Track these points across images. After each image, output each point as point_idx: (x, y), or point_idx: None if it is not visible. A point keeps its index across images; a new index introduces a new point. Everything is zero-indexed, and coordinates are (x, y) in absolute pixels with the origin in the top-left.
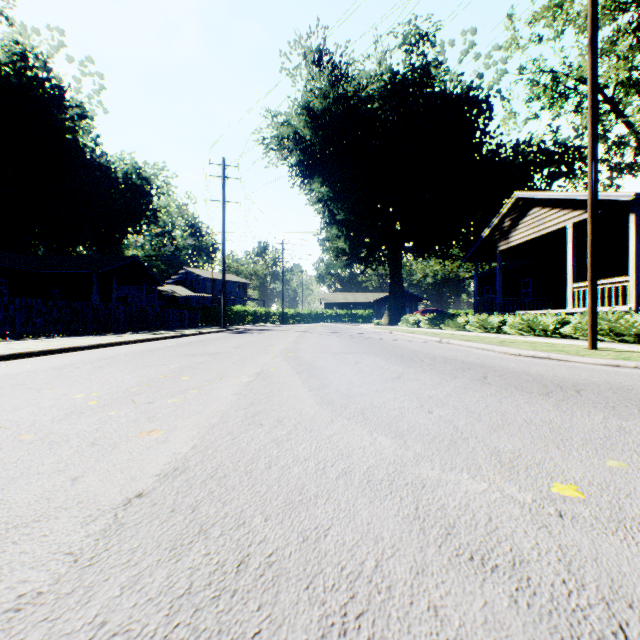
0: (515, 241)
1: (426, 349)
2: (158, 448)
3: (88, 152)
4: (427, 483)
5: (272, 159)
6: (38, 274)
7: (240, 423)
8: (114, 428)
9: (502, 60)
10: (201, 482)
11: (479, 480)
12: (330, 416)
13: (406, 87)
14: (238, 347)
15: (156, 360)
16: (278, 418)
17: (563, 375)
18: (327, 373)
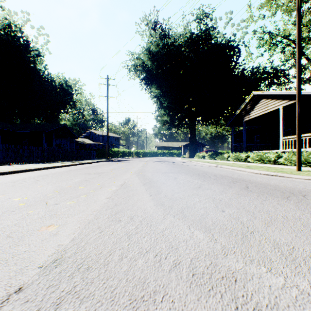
0: (253, 116)
1: (210, 170)
2: (49, 240)
3: (41, 73)
4: (237, 277)
5: (132, 76)
6: (16, 132)
7: (106, 219)
8: (27, 223)
9: (245, 27)
10: (69, 275)
11: (275, 274)
12: (162, 214)
13: (198, 40)
14: (113, 169)
15: (68, 176)
16: (130, 215)
17: (290, 186)
18: (159, 184)
